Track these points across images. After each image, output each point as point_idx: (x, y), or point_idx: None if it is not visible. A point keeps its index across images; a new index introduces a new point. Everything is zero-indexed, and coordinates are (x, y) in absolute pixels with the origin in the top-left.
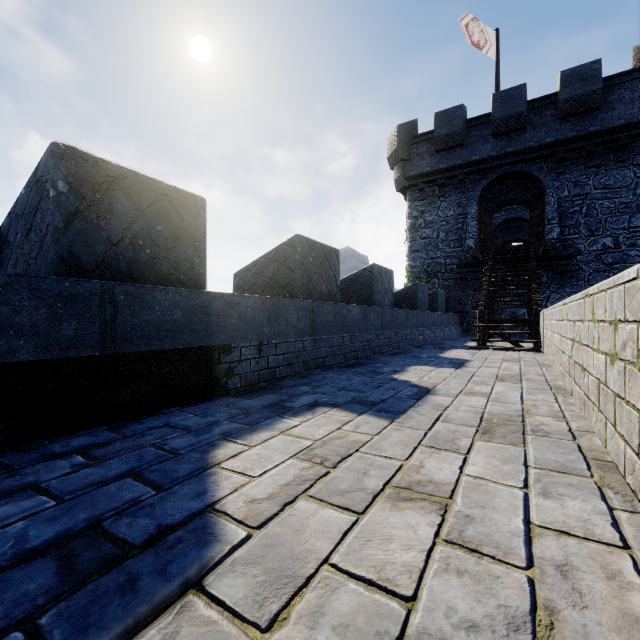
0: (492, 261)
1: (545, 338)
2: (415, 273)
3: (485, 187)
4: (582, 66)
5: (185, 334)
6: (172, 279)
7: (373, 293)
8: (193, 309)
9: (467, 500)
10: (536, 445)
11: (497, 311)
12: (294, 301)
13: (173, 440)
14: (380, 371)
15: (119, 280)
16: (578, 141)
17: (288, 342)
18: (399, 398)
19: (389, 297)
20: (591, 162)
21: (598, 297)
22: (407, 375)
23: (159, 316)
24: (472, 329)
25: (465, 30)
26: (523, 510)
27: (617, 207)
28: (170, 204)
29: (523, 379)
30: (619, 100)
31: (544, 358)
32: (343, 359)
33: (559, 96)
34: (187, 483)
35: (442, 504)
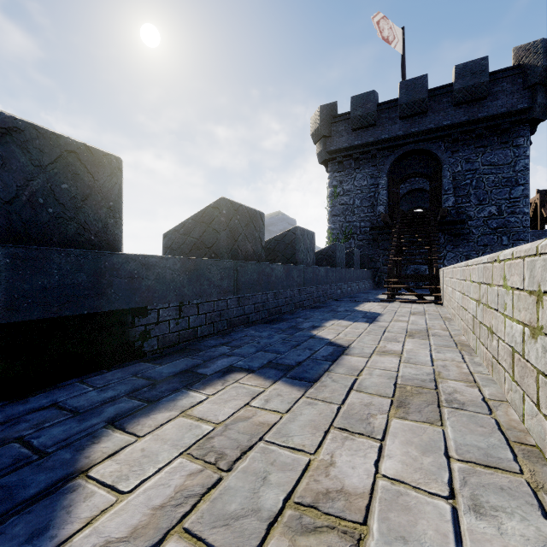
0: (399, 225)
1: (445, 293)
2: (335, 234)
3: (393, 162)
4: (472, 62)
5: (91, 298)
6: (81, 240)
7: (296, 252)
8: (101, 272)
9: (385, 523)
10: (453, 422)
11: (403, 267)
12: (217, 261)
13: (51, 428)
14: (300, 326)
15: (13, 241)
16: (469, 125)
17: (211, 301)
18: (315, 359)
19: (311, 256)
20: (479, 143)
21: (512, 263)
22: (325, 331)
23: (58, 280)
24: (382, 283)
25: (377, 26)
26: (454, 540)
27: (500, 181)
28: (78, 162)
29: (430, 334)
30: (502, 91)
31: (445, 311)
32: (267, 314)
33: (454, 86)
34: (33, 507)
35: (354, 528)
